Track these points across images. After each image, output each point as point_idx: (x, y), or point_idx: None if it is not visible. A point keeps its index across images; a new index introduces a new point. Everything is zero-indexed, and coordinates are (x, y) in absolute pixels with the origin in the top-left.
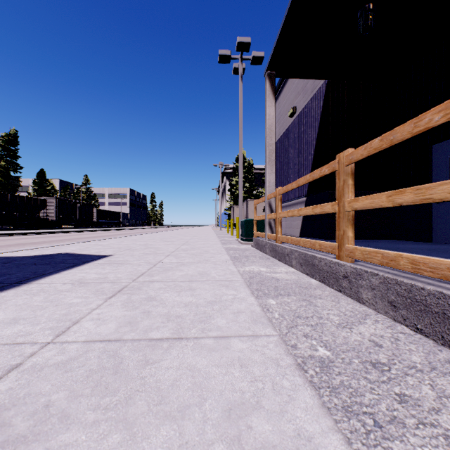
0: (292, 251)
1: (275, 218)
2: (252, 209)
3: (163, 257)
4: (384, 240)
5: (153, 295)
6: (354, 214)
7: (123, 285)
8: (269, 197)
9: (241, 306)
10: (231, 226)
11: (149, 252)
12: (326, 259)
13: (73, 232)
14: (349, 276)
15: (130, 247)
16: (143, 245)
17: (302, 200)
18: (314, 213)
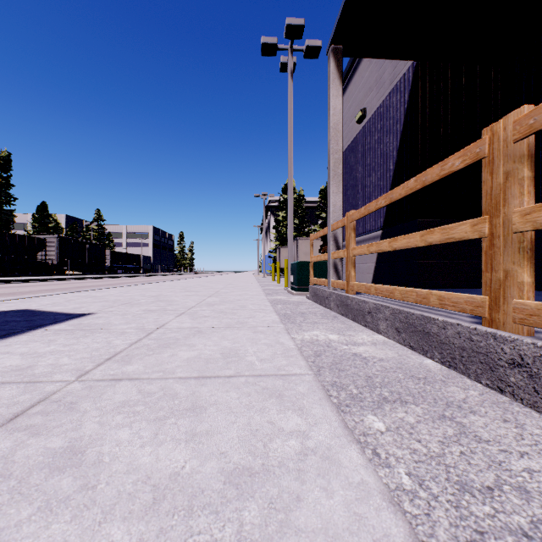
0: (378, 307)
1: (346, 256)
2: (304, 251)
3: (171, 317)
4: None
5: (86, 438)
6: (533, 238)
7: (42, 394)
8: (335, 227)
9: (332, 504)
10: (277, 272)
11: (155, 307)
12: (460, 326)
13: (77, 279)
14: (531, 365)
15: (131, 300)
16: (152, 297)
17: (376, 234)
18: (427, 243)
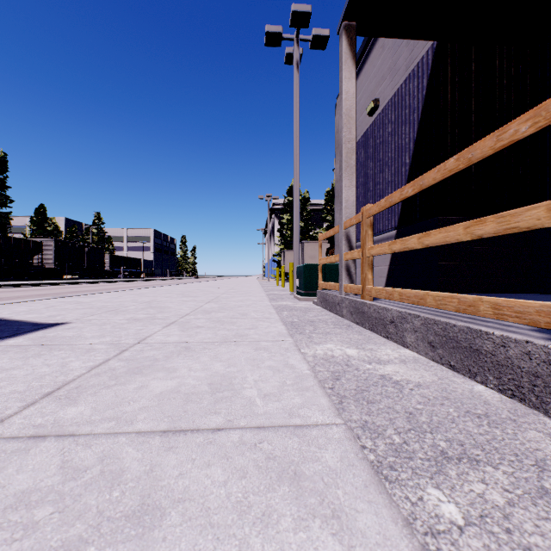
0: (404, 316)
1: (361, 257)
2: (309, 254)
3: (157, 328)
4: (528, 294)
5: None
6: None
7: None
8: (348, 225)
9: None
10: (282, 276)
11: (143, 315)
12: (531, 344)
13: (74, 284)
14: None
15: (119, 307)
16: (144, 303)
17: (390, 234)
18: (474, 236)
